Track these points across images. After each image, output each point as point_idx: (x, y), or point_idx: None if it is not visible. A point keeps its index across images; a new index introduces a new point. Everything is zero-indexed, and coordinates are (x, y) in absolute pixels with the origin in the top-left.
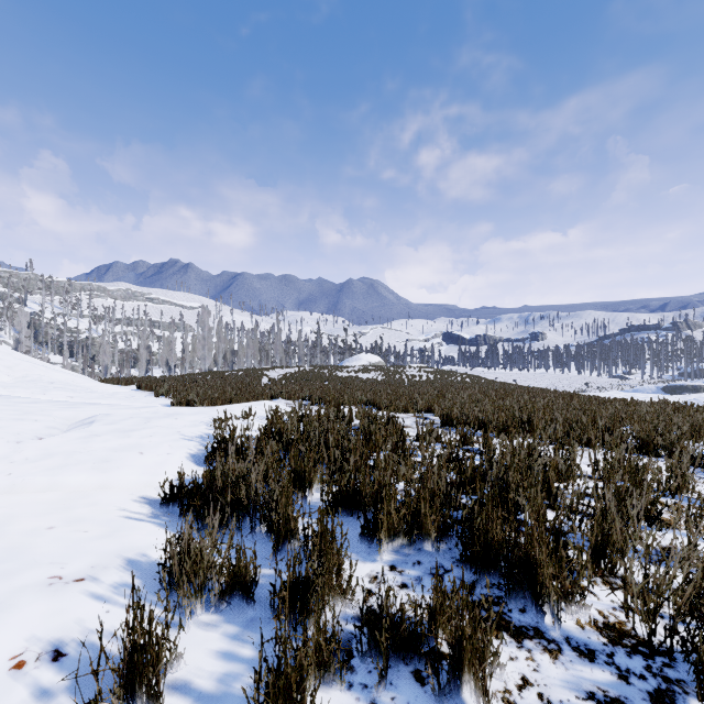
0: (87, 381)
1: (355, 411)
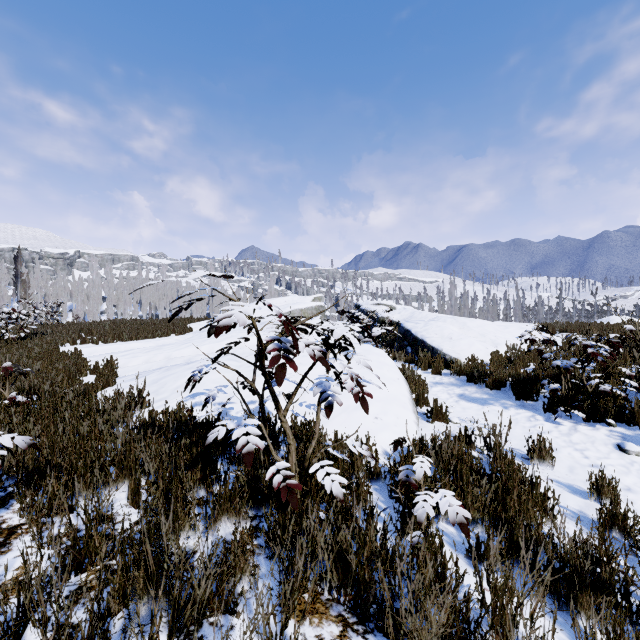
0: None
1: None
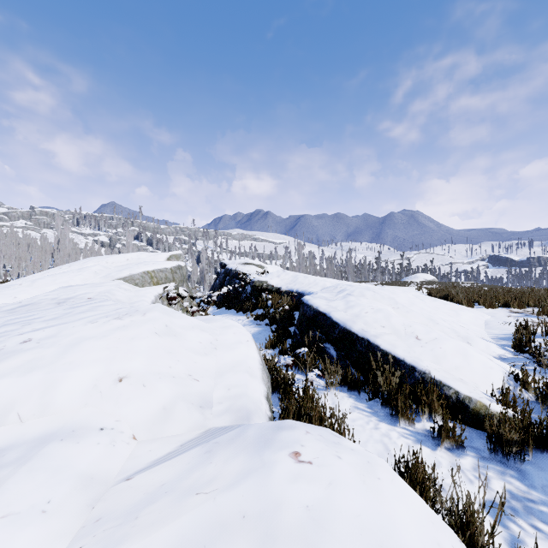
0: None
1: None
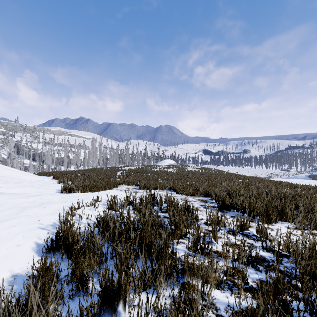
0: (24, 175)
1: (164, 198)
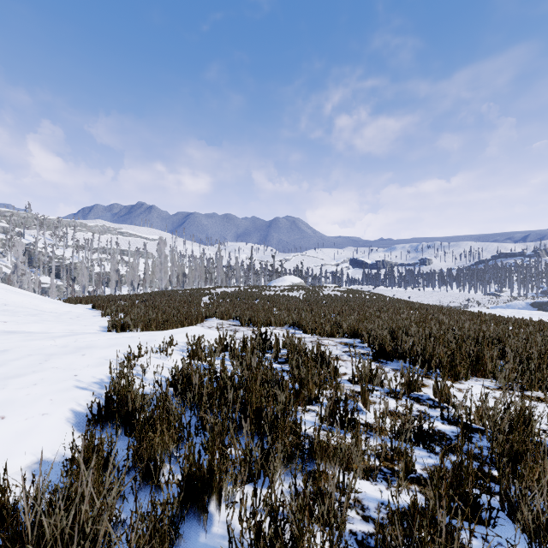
0: (43, 302)
1: (282, 340)
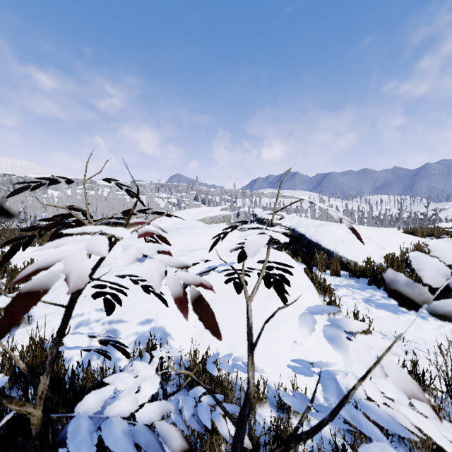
0: None
1: None
